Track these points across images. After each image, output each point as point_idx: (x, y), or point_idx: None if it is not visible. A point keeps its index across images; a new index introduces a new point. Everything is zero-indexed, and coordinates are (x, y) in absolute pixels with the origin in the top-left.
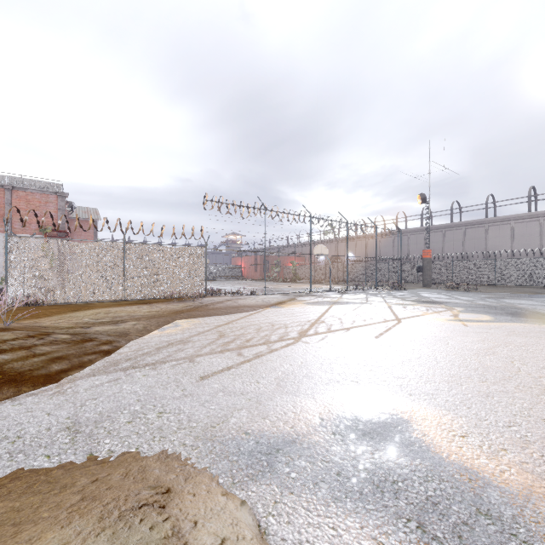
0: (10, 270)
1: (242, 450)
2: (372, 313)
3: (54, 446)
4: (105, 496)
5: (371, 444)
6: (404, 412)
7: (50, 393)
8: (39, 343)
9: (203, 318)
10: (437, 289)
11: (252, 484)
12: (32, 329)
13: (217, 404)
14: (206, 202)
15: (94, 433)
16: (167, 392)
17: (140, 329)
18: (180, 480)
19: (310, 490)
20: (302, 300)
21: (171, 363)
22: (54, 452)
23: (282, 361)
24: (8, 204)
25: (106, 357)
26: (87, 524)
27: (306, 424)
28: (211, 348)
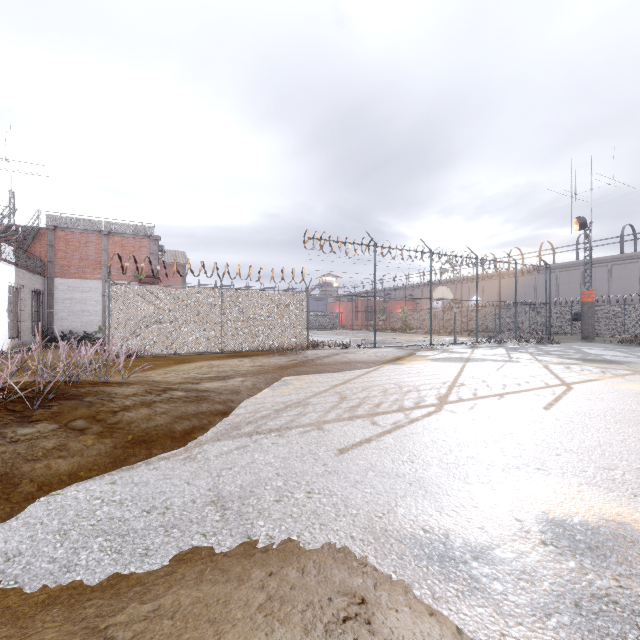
0: (112, 319)
1: (427, 552)
2: (525, 375)
3: (206, 523)
4: (293, 599)
5: (608, 565)
6: (636, 521)
7: (181, 458)
8: (158, 400)
9: (313, 375)
10: (604, 344)
11: (460, 604)
12: (147, 384)
13: (372, 487)
14: (307, 240)
15: (242, 511)
16: (306, 467)
17: (249, 386)
18: (369, 587)
19: (545, 623)
20: (424, 355)
21: (297, 429)
22: (209, 531)
23: (431, 435)
24: (105, 251)
25: (223, 418)
26: (293, 636)
27: (498, 525)
28: (337, 414)
